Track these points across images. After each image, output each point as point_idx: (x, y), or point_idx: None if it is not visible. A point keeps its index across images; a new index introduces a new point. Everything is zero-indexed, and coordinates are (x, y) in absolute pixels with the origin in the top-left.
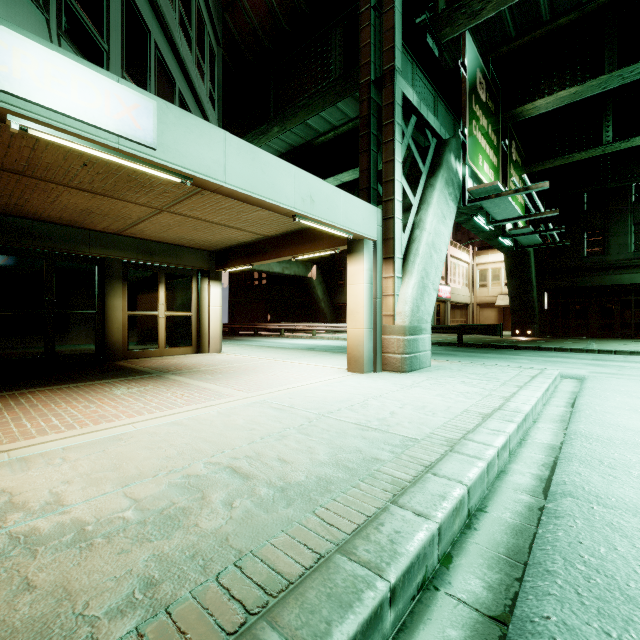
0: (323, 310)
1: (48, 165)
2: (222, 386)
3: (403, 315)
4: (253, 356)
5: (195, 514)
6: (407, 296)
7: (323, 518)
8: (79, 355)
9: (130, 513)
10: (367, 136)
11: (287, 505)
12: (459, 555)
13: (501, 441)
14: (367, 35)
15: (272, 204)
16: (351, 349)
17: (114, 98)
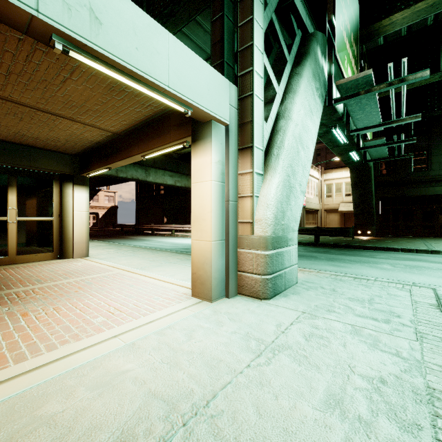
0: None
1: None
2: None
3: (264, 223)
4: (111, 263)
5: None
6: (269, 198)
7: None
8: None
9: None
10: None
11: None
12: None
13: None
14: None
15: None
16: (196, 267)
17: None
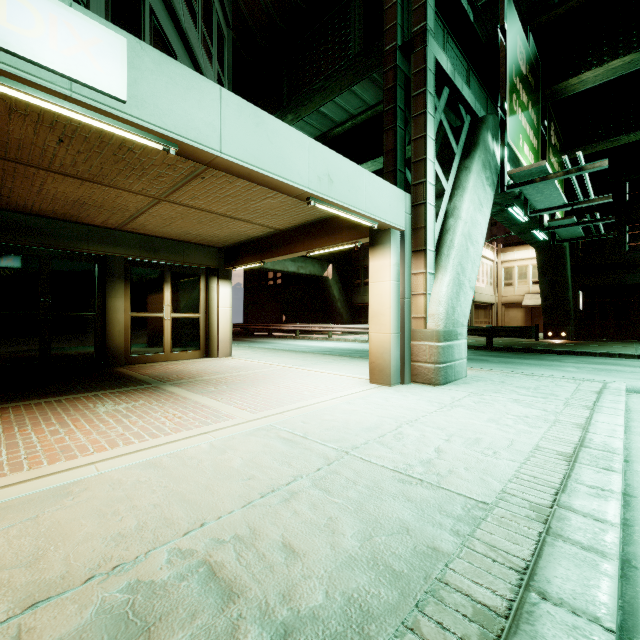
0: (339, 310)
1: (19, 142)
2: (224, 402)
3: (437, 318)
4: (264, 361)
5: None
6: (441, 295)
7: None
8: (77, 360)
9: None
10: (393, 111)
11: None
12: None
13: (618, 512)
14: None
15: (281, 182)
16: (375, 357)
17: (63, 27)
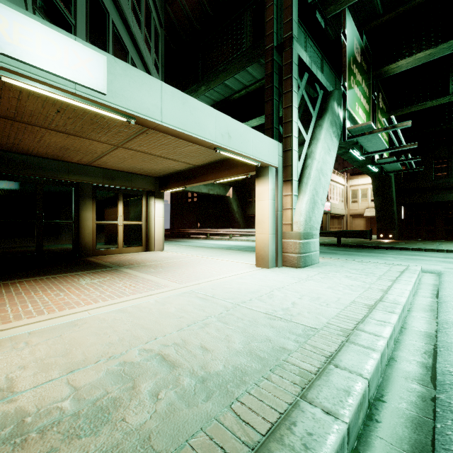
0: (237, 219)
1: (31, 112)
2: (161, 278)
3: (299, 224)
4: (186, 254)
5: (124, 406)
6: (302, 209)
7: (239, 414)
8: (61, 253)
9: (68, 403)
10: (271, 88)
11: (206, 397)
12: (366, 452)
13: (389, 332)
14: (271, 12)
15: (198, 139)
16: (259, 250)
17: (71, 53)
